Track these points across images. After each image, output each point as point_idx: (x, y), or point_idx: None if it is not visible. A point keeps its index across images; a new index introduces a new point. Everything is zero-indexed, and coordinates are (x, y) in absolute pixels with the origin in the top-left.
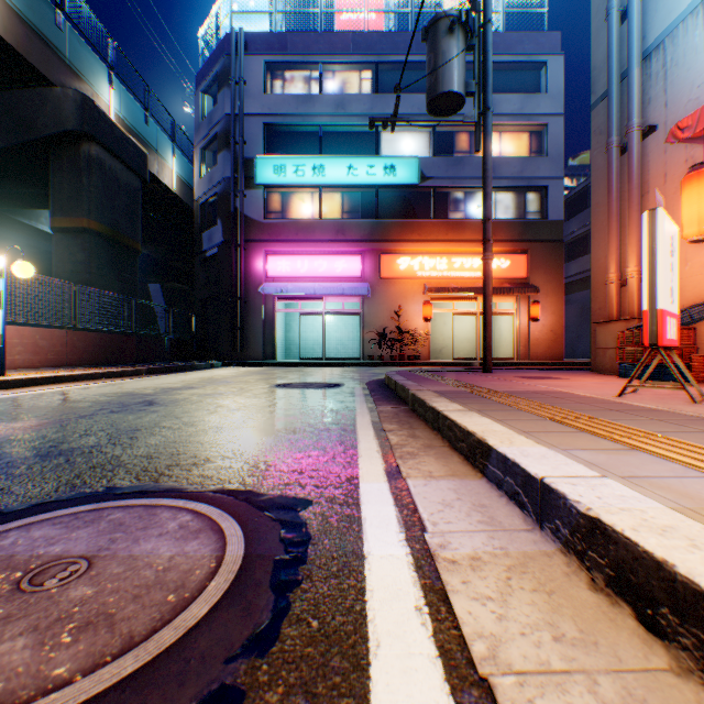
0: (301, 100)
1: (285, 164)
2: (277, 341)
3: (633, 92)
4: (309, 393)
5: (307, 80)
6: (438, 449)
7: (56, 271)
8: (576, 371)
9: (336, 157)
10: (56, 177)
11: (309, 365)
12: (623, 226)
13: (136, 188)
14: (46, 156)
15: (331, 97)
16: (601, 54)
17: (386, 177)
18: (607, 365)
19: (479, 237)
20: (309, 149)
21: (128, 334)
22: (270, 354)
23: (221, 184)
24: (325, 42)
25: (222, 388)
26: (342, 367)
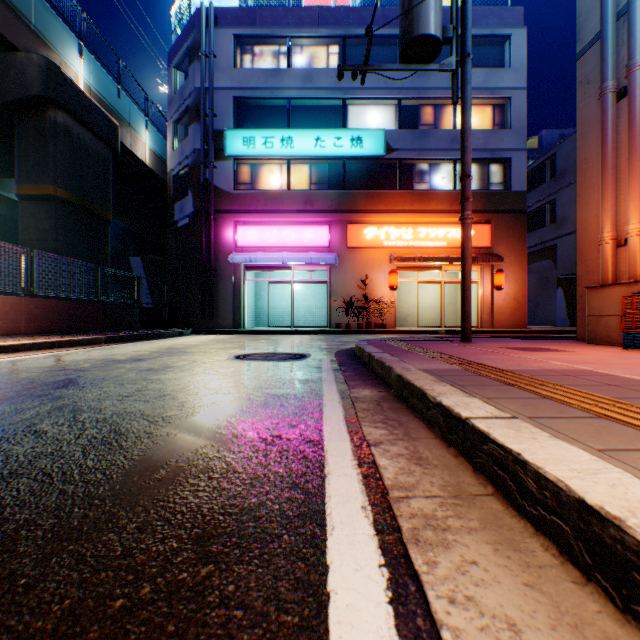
0: (270, 74)
1: (254, 136)
2: (247, 309)
3: (635, 27)
4: (269, 367)
5: (276, 55)
6: (481, 506)
7: (22, 238)
8: (560, 340)
9: (304, 129)
10: (22, 144)
11: (277, 333)
12: (617, 180)
13: (107, 158)
14: (13, 123)
15: (299, 70)
16: None
17: (353, 149)
18: (602, 334)
19: (443, 207)
20: (278, 121)
21: (93, 302)
22: (239, 322)
23: (192, 156)
24: (293, 17)
25: (172, 361)
26: (310, 335)
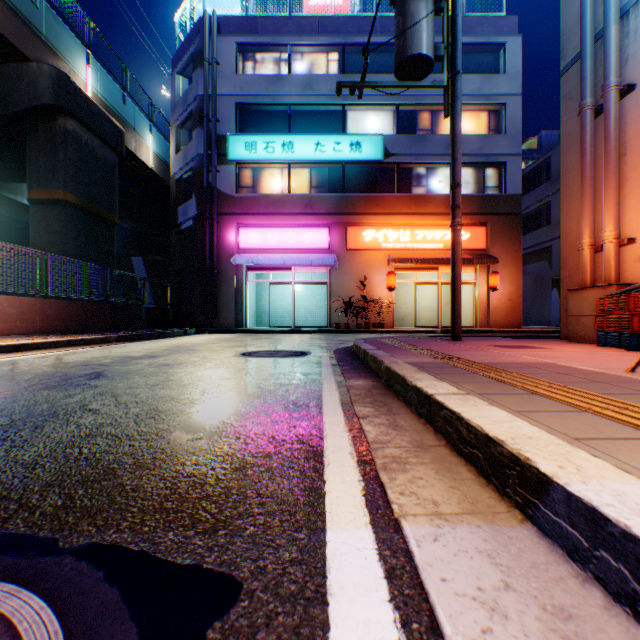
0: (271, 80)
1: (256, 141)
2: (249, 309)
3: (610, 51)
4: (274, 363)
5: (277, 62)
6: (434, 451)
7: (33, 241)
8: (545, 339)
9: (304, 135)
10: (33, 150)
11: (279, 333)
12: (596, 190)
13: (113, 163)
14: (24, 131)
15: (300, 77)
16: (571, 18)
17: (352, 153)
18: (581, 333)
19: (440, 210)
20: (279, 127)
21: (102, 303)
22: (241, 322)
23: (195, 160)
24: (293, 25)
25: (184, 357)
26: (310, 335)
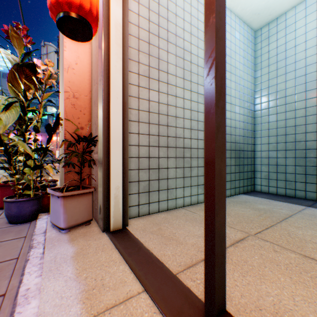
0: None
1: None
2: None
3: None
4: None
5: None
6: None
7: None
8: None
9: None
10: None
11: None
12: None
13: None
14: None
15: None
16: None
17: None
18: None
19: None
20: None
21: None
22: None
23: None
24: None
25: None
26: None
